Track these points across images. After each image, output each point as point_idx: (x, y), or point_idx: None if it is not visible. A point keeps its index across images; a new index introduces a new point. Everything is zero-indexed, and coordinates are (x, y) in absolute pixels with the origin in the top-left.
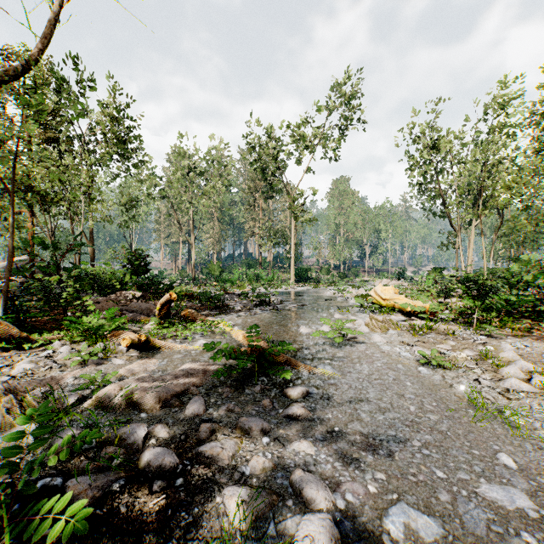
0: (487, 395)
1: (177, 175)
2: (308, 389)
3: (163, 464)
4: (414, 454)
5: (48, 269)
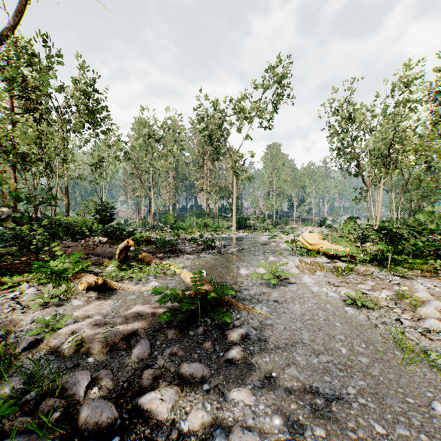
0: (410, 336)
1: (139, 141)
2: (246, 331)
3: (100, 420)
4: (350, 403)
5: (22, 219)
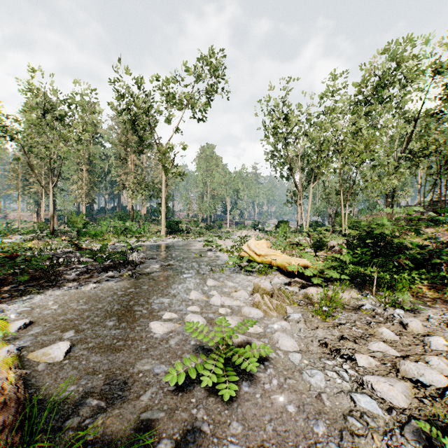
0: None
1: (26, 113)
2: None
3: None
4: None
5: None
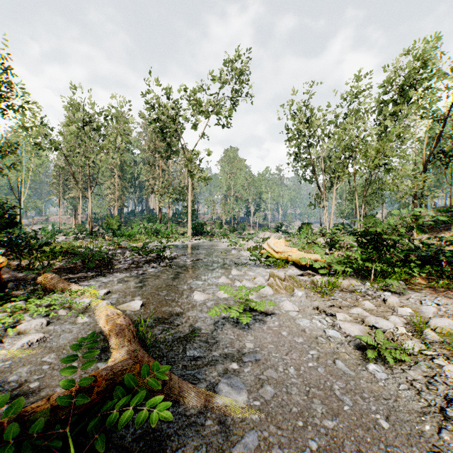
0: None
1: (70, 127)
2: None
3: None
4: None
5: None
